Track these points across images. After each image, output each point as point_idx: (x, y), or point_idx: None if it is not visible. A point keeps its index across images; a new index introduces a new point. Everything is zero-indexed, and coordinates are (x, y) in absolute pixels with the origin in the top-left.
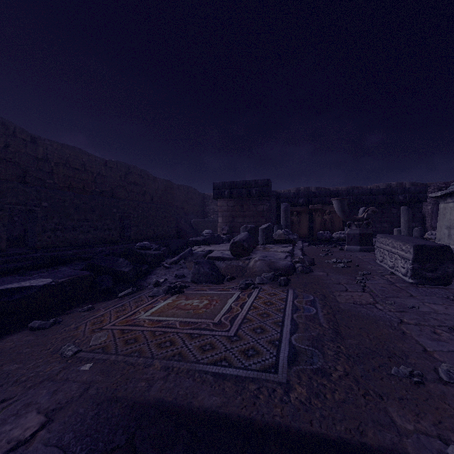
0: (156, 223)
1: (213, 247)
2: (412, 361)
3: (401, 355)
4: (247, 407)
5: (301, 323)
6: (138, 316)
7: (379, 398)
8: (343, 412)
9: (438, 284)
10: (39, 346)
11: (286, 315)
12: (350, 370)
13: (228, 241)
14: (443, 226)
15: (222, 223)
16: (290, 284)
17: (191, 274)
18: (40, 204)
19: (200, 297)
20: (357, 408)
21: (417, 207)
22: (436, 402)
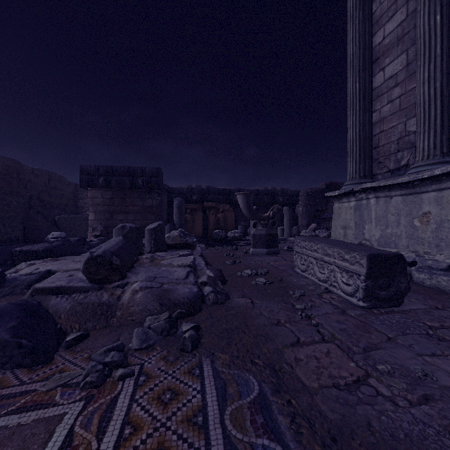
0: None
1: (59, 262)
2: None
3: None
4: None
5: None
6: None
7: None
8: None
9: (391, 305)
10: None
11: None
12: None
13: None
14: (338, 226)
15: (94, 220)
16: (201, 339)
17: None
18: None
19: None
20: None
21: (292, 208)
22: None
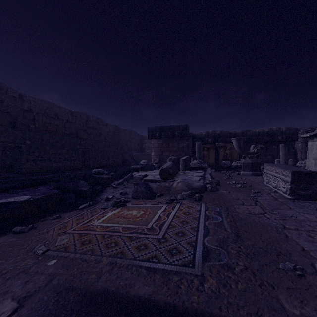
0: (108, 155)
1: (147, 172)
2: (294, 258)
3: (285, 253)
4: (171, 295)
5: (211, 229)
6: (92, 223)
7: (272, 288)
8: (245, 299)
9: (309, 199)
10: (18, 246)
11: (200, 222)
12: (248, 265)
13: (158, 168)
14: (310, 158)
15: (154, 155)
16: (202, 199)
17: (131, 192)
18: (25, 142)
19: (138, 209)
20: (255, 296)
21: (291, 144)
22: (315, 291)
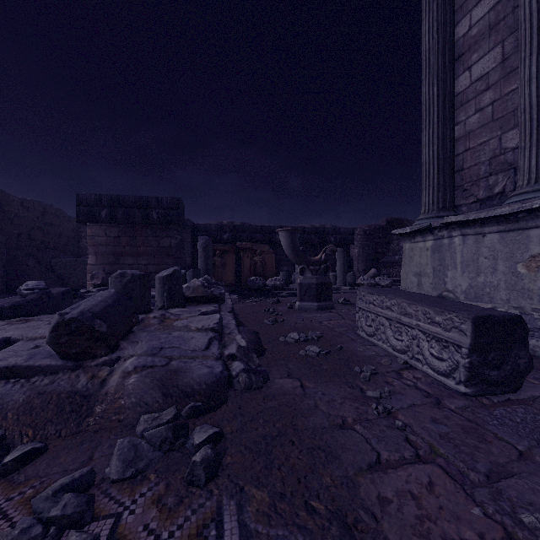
0: None
1: (27, 325)
2: None
3: None
4: None
5: None
6: None
7: None
8: None
9: (505, 390)
10: None
11: None
12: None
13: None
14: (409, 272)
15: (95, 265)
16: (224, 456)
17: None
18: None
19: None
20: None
21: (346, 250)
22: None
